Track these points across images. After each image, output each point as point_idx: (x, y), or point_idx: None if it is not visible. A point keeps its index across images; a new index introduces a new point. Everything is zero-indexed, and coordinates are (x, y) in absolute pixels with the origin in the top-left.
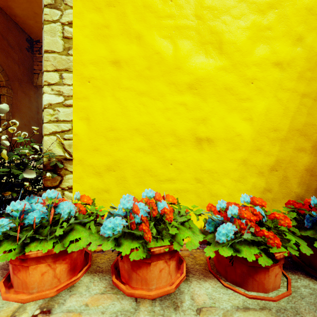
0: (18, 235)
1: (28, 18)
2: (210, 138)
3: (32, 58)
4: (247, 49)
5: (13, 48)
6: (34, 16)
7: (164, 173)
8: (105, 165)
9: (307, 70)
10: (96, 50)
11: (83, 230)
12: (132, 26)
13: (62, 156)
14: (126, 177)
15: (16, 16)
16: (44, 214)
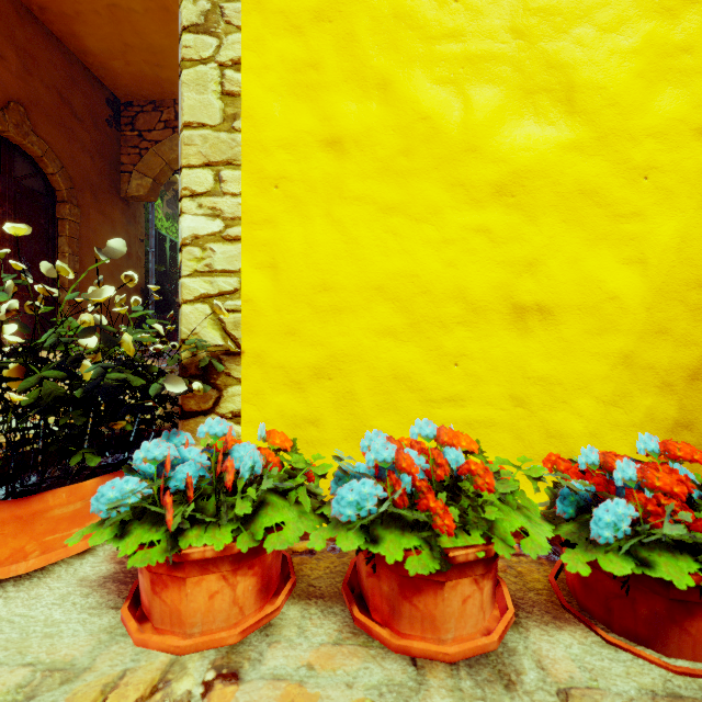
0: (169, 511)
1: (112, 56)
2: (545, 307)
3: (119, 139)
4: (634, 101)
5: (82, 120)
6: (123, 51)
7: (439, 385)
8: (310, 367)
9: None
10: (291, 118)
11: (286, 506)
12: (370, 62)
13: (219, 346)
14: (355, 392)
15: (87, 53)
16: (204, 470)
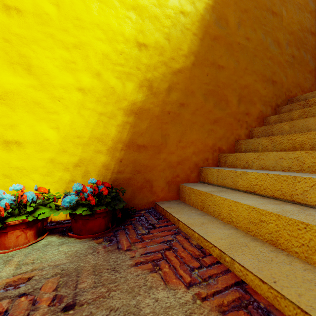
0: None
1: None
2: (19, 141)
3: None
4: (55, 75)
5: None
6: None
7: None
8: None
9: (103, 96)
10: None
11: None
12: None
13: None
14: None
15: None
16: None
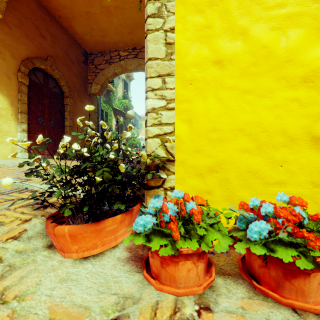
0: (175, 231)
1: (86, 34)
2: None
3: (87, 69)
4: None
5: (73, 62)
6: (90, 31)
7: (272, 176)
8: (207, 167)
9: None
10: (198, 52)
11: (214, 231)
12: (236, 22)
13: (164, 157)
14: (229, 178)
15: (76, 33)
16: (175, 213)
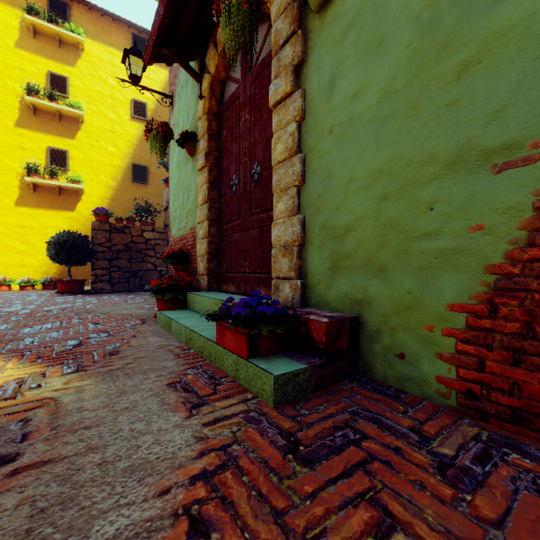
0: None
1: None
2: (25, 265)
3: None
4: (37, 244)
5: None
6: None
7: (10, 274)
8: None
9: None
10: None
11: None
12: None
13: None
14: None
15: None
16: None
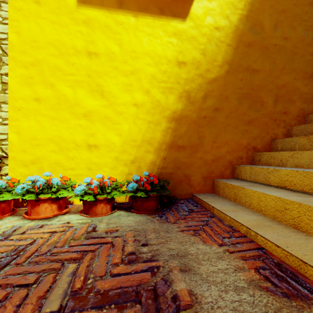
0: None
1: None
2: (96, 145)
3: None
4: (118, 96)
5: None
6: None
7: (68, 165)
8: (30, 160)
9: (151, 108)
10: (24, 91)
11: (9, 193)
12: (48, 78)
13: (1, 155)
14: (44, 167)
15: None
16: None
